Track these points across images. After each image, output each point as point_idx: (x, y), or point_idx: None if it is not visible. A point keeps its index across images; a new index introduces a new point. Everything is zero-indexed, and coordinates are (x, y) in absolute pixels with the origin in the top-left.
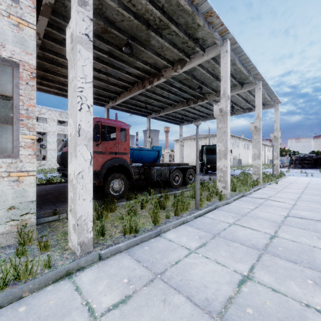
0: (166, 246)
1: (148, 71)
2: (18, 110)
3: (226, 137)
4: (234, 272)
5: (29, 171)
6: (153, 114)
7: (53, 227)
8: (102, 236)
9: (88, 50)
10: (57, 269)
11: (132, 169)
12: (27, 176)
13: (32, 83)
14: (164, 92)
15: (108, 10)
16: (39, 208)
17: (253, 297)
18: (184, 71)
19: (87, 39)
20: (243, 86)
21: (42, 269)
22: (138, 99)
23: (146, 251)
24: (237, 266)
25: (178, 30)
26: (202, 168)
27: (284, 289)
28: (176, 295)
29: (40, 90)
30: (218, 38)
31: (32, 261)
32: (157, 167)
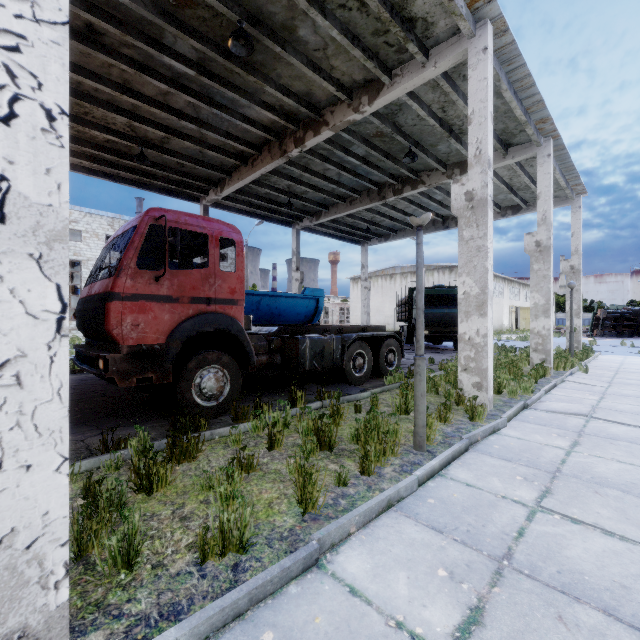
0: (342, 623)
1: (293, 115)
2: None
3: (485, 261)
4: None
5: None
6: (305, 220)
7: None
8: (127, 570)
9: None
10: None
11: (251, 340)
12: None
13: None
14: (330, 169)
15: None
16: None
17: None
18: (377, 114)
19: None
20: (508, 150)
21: None
22: (273, 184)
23: None
24: None
25: None
26: (411, 336)
27: None
28: None
29: None
30: (466, 14)
31: None
32: (312, 335)
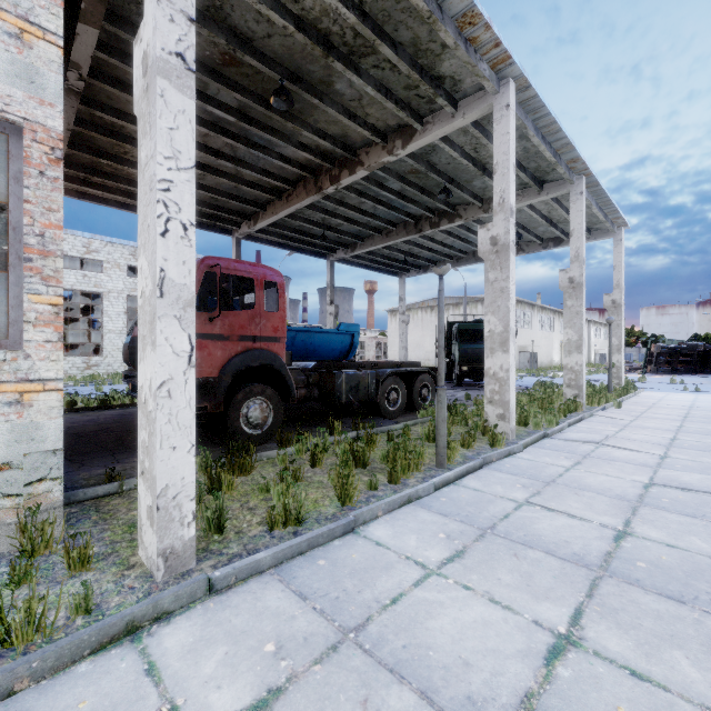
0: (370, 557)
1: (329, 154)
2: (20, 237)
3: (507, 301)
4: (534, 625)
5: (46, 381)
6: (339, 252)
7: (105, 510)
8: (219, 534)
9: (182, 93)
10: (105, 619)
11: (291, 375)
12: (43, 391)
13: (54, 173)
14: (365, 202)
15: (235, 10)
16: (78, 464)
17: (585, 693)
18: (411, 154)
19: (181, 67)
20: (543, 187)
21: (70, 617)
22: (307, 217)
23: (322, 571)
24: (541, 610)
25: (397, 57)
26: (451, 372)
27: (659, 672)
28: (394, 688)
29: (87, 196)
30: (489, 76)
31: (44, 598)
32: (348, 370)
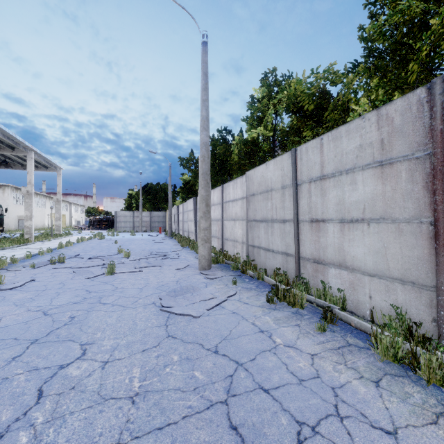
0: None
1: None
2: None
3: None
4: None
5: None
6: None
7: None
8: None
9: None
10: None
11: None
12: None
13: None
14: None
15: None
16: None
17: None
18: None
19: None
20: (15, 149)
21: None
22: None
23: None
24: None
25: None
26: None
27: None
28: None
29: None
30: None
31: None
32: None
